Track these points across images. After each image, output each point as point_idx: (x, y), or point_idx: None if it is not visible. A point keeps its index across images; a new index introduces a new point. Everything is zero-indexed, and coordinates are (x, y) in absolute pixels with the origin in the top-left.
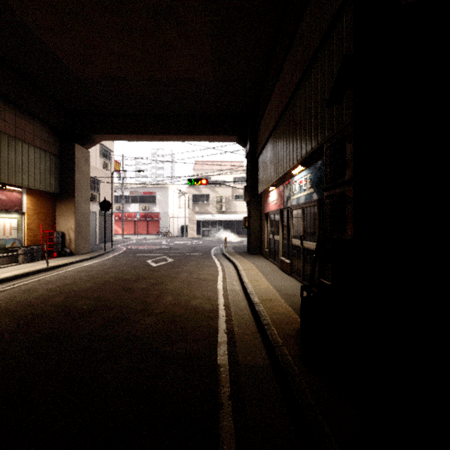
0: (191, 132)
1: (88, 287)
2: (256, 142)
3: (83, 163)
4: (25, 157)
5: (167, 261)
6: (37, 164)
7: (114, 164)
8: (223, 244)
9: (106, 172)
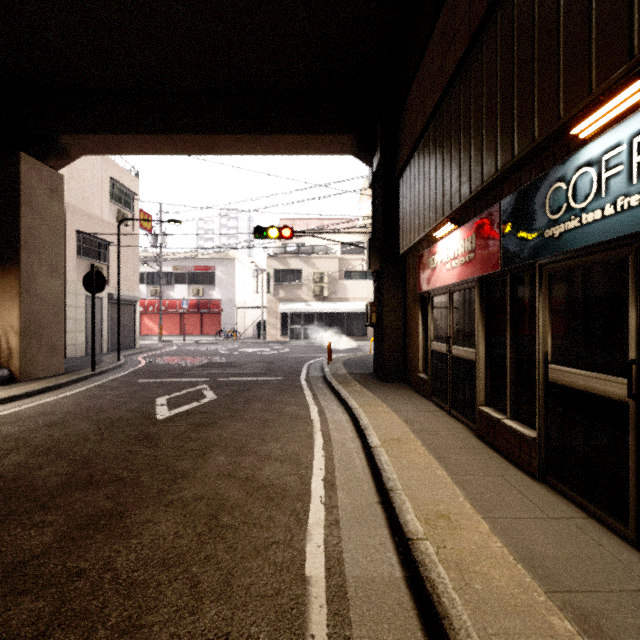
0: (259, 128)
1: None
2: (397, 143)
3: (44, 195)
4: None
5: (201, 402)
6: None
7: (139, 217)
8: (324, 353)
9: (123, 229)
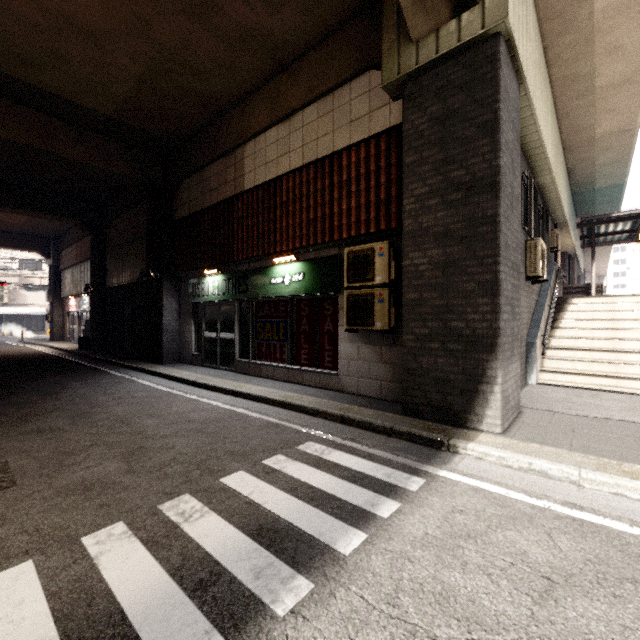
0: None
1: None
2: (60, 260)
3: None
4: None
5: None
6: None
7: None
8: (13, 339)
9: None
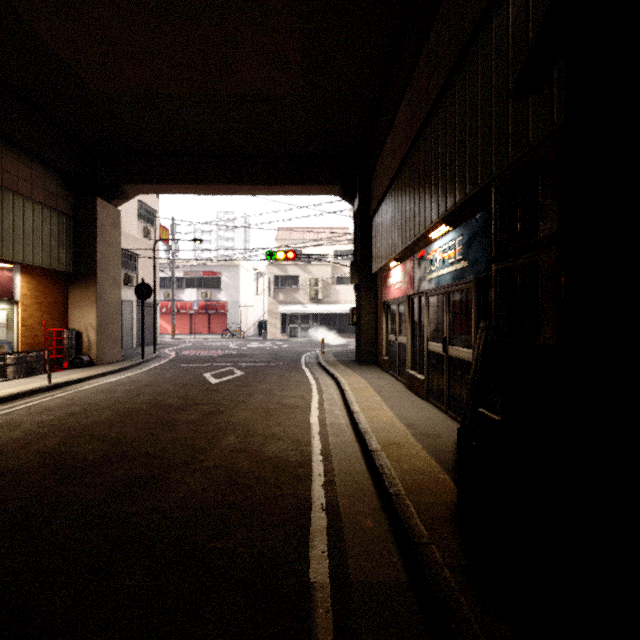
0: (271, 180)
1: (105, 418)
2: (370, 195)
3: (109, 227)
4: (18, 217)
5: (235, 376)
6: (38, 228)
7: (159, 232)
8: (319, 348)
9: (148, 243)
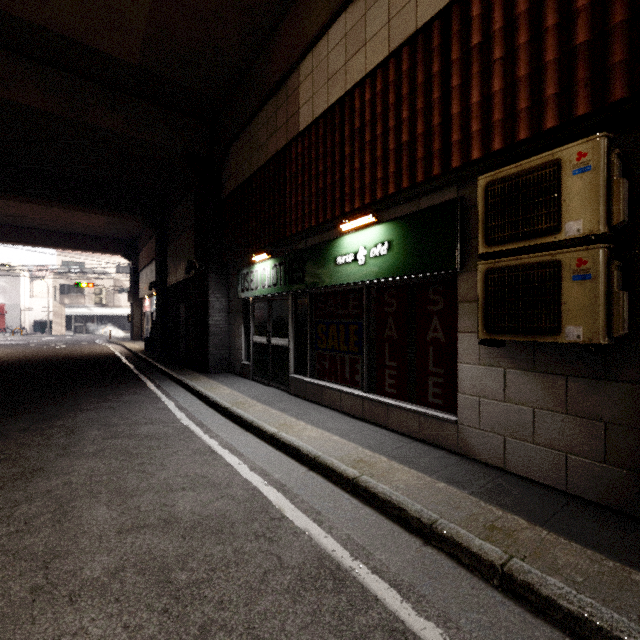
0: (80, 247)
1: (28, 353)
2: (138, 262)
3: None
4: None
5: (62, 346)
6: None
7: None
8: (106, 338)
9: None
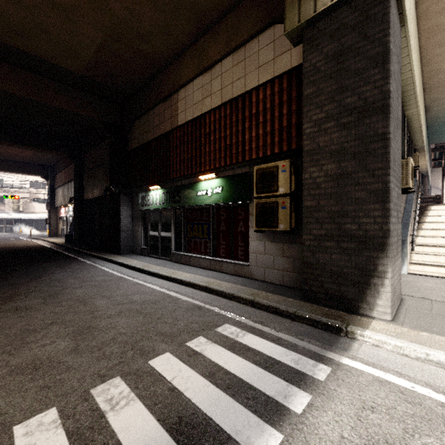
0: (9, 170)
1: None
2: (55, 181)
3: None
4: None
5: None
6: None
7: None
8: (25, 236)
9: None
